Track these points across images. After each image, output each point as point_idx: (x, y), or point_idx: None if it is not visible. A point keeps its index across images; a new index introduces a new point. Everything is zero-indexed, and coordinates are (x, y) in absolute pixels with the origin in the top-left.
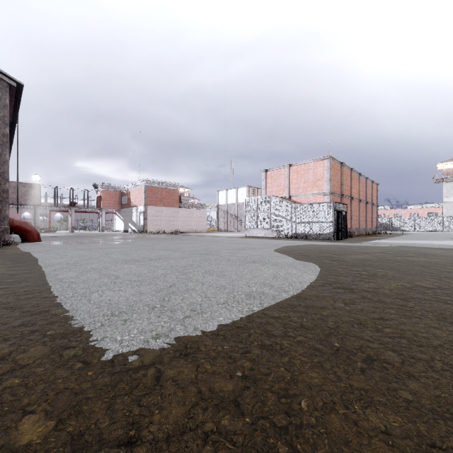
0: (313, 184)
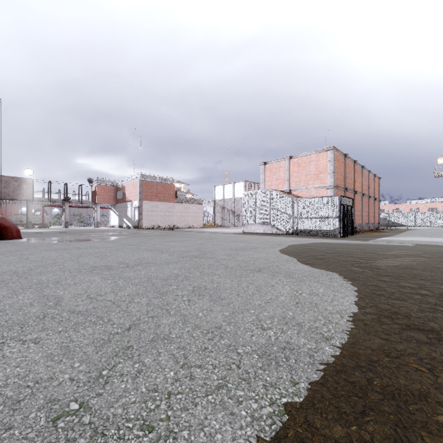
0: (315, 177)
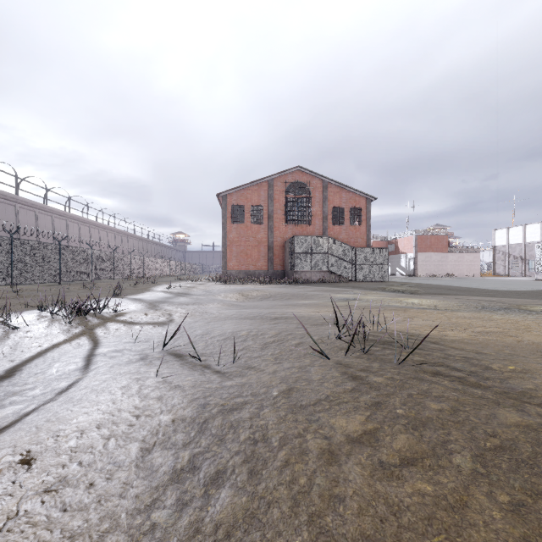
0: None
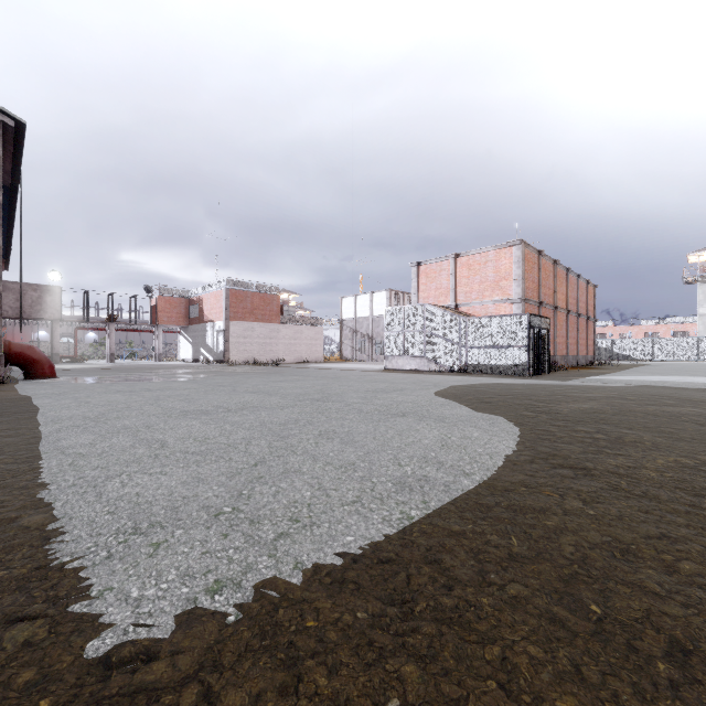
0: (494, 285)
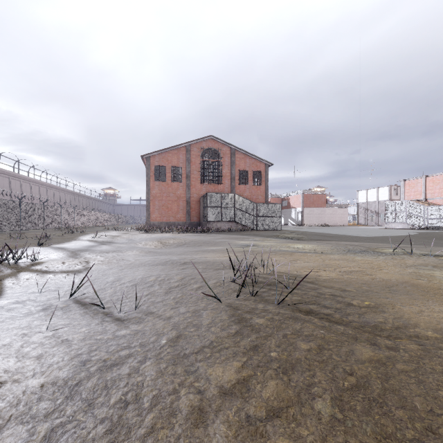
0: None
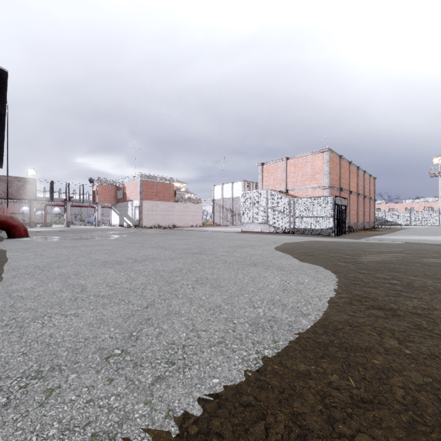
0: (311, 177)
